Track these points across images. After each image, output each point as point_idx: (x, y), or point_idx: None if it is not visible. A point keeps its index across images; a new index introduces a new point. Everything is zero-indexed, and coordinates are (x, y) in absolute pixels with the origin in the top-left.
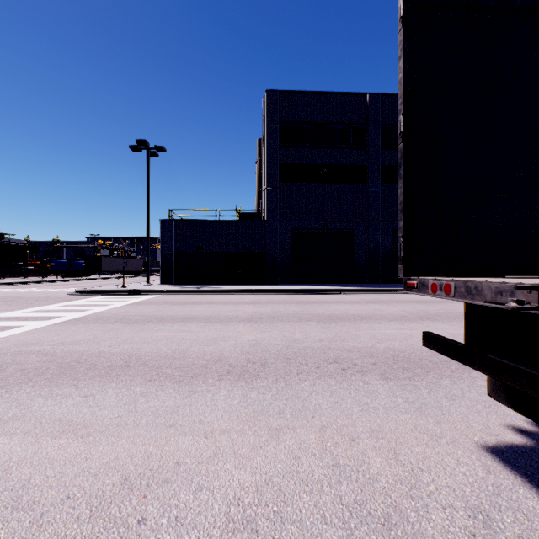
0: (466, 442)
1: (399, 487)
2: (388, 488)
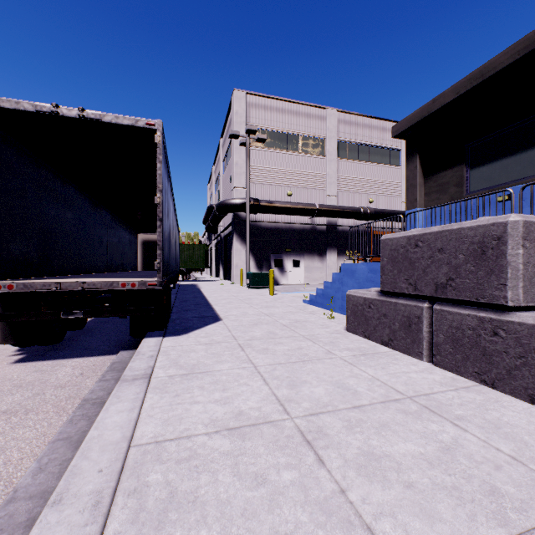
0: (5, 365)
1: (6, 382)
2: (3, 385)
